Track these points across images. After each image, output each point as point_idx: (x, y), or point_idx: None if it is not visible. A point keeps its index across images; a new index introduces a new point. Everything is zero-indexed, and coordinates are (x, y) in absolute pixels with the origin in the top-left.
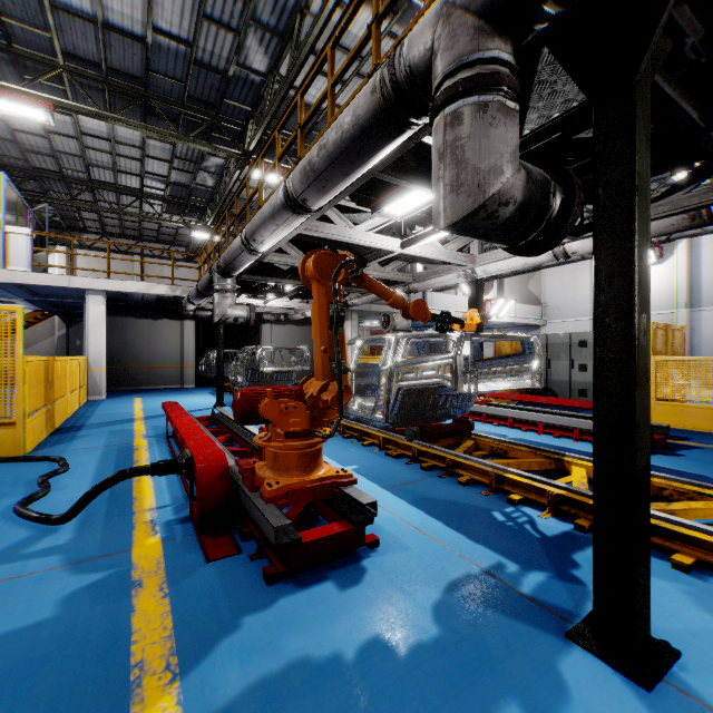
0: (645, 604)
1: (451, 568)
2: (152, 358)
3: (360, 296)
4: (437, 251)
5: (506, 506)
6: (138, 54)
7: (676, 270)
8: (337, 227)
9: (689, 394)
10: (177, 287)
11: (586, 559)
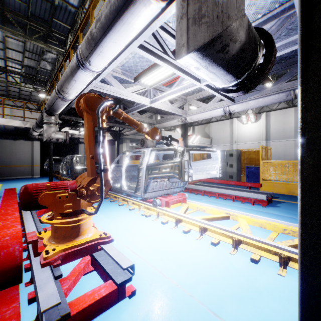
0: None
1: (186, 311)
2: (13, 161)
3: (129, 130)
4: (168, 107)
5: (210, 247)
6: None
7: (262, 125)
8: (114, 88)
9: (276, 177)
10: (27, 122)
11: (264, 287)
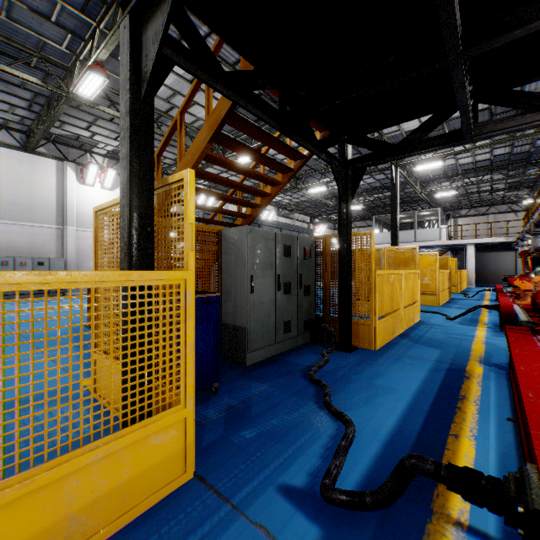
0: None
1: None
2: (496, 271)
3: None
4: None
5: None
6: (487, 161)
7: None
8: None
9: None
10: (509, 238)
11: None
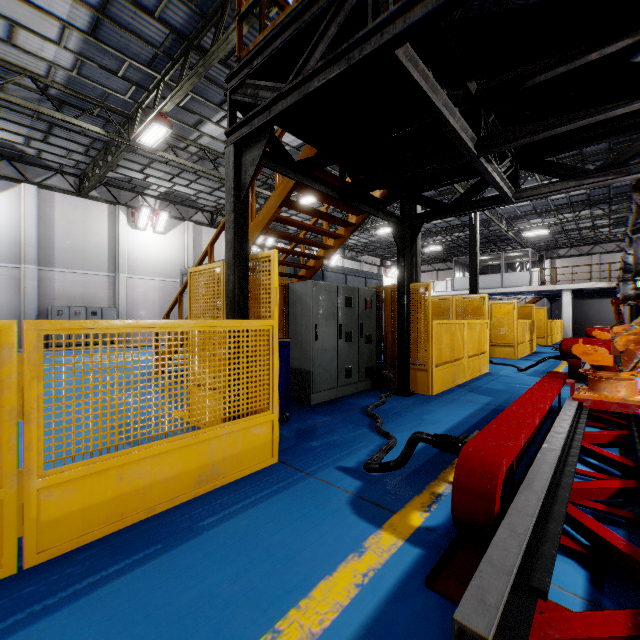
0: None
1: None
2: (599, 321)
3: None
4: None
5: None
6: (583, 195)
7: None
8: None
9: None
10: (611, 282)
11: None
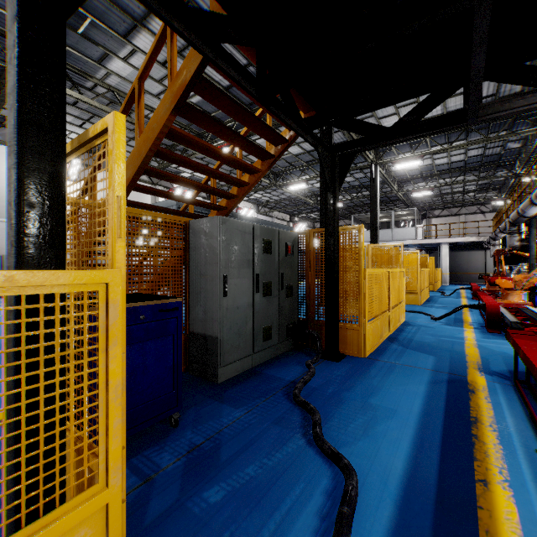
0: (531, 301)
1: None
2: (468, 269)
3: None
4: None
5: None
6: (462, 162)
7: None
8: None
9: None
10: (480, 237)
11: None
